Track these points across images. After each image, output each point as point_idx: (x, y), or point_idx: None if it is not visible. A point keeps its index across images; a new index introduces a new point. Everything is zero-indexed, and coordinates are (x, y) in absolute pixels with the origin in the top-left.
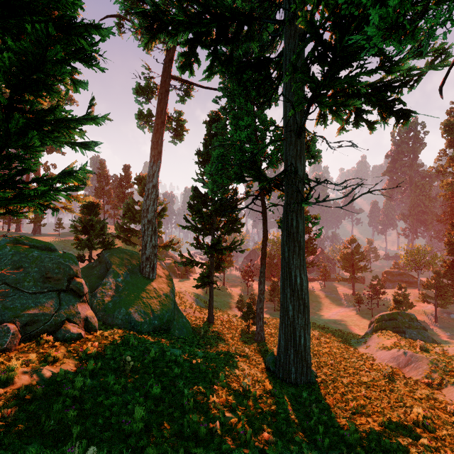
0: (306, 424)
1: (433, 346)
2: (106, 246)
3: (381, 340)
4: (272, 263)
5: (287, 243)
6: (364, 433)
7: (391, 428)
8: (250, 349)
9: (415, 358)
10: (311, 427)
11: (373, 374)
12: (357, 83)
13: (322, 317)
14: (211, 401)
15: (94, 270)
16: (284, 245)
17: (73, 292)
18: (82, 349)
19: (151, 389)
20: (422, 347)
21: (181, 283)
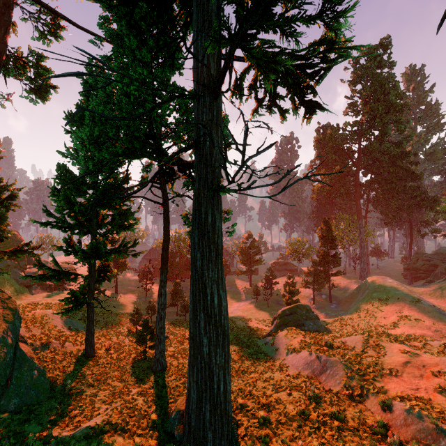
0: None
1: (331, 338)
2: None
3: (289, 339)
4: (174, 262)
5: (200, 247)
6: None
7: None
8: (144, 398)
9: (330, 363)
10: None
11: (296, 395)
12: (292, 32)
13: None
14: None
15: None
16: (196, 250)
17: None
18: None
19: None
20: (327, 343)
21: (50, 299)
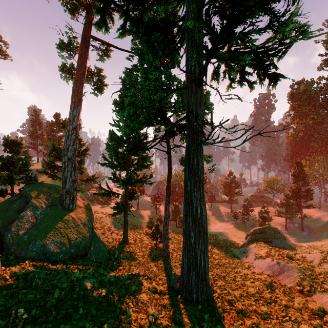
0: None
1: (294, 253)
2: (28, 181)
3: (257, 250)
4: (174, 191)
5: (189, 178)
6: None
7: None
8: (157, 268)
9: (287, 267)
10: None
11: (257, 284)
12: (249, 40)
13: (210, 230)
14: None
15: (14, 204)
16: (187, 180)
17: None
18: None
19: None
20: (288, 255)
21: (103, 209)
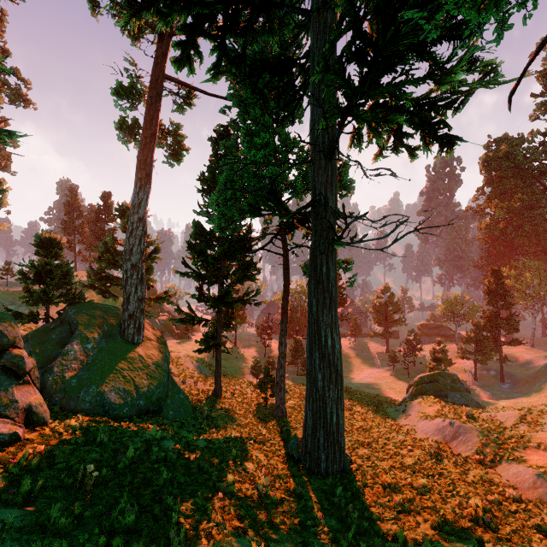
0: (342, 537)
1: (479, 412)
2: (72, 300)
3: (423, 407)
4: (295, 317)
5: (315, 294)
6: (415, 541)
7: (448, 529)
8: (268, 430)
9: (463, 430)
10: (350, 541)
11: (417, 452)
12: (402, 94)
13: (353, 380)
14: (213, 522)
15: (52, 334)
16: (312, 297)
17: (7, 370)
18: (16, 458)
19: (121, 516)
20: (468, 414)
21: (180, 345)
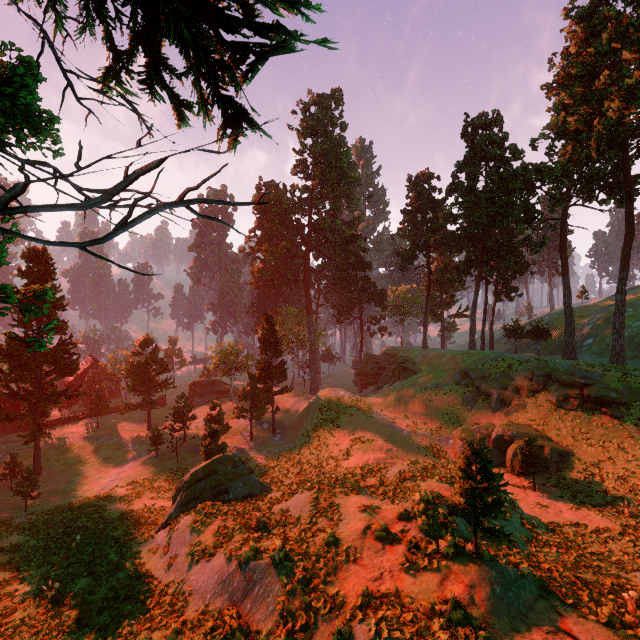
0: None
1: (269, 505)
2: None
3: (197, 532)
4: None
5: None
6: None
7: None
8: None
9: (260, 573)
10: None
11: None
12: None
13: (87, 496)
14: None
15: None
16: None
17: None
18: None
19: None
20: (259, 523)
21: None
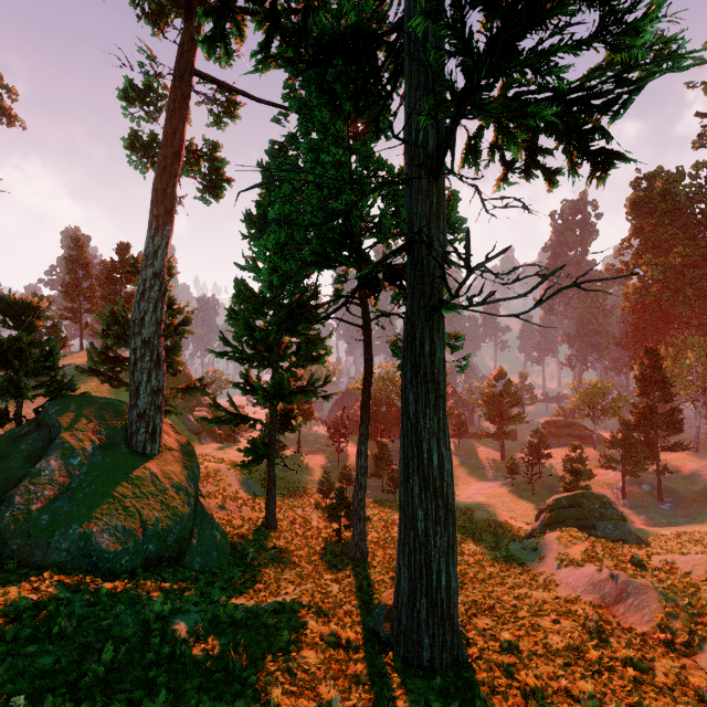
0: None
1: (647, 553)
2: (56, 392)
3: (564, 545)
4: (379, 412)
5: (413, 386)
6: None
7: None
8: (340, 586)
9: (633, 588)
10: None
11: (567, 625)
12: (552, 69)
13: (458, 499)
14: None
15: (22, 443)
16: (408, 390)
17: None
18: None
19: None
20: (634, 559)
21: (222, 452)
